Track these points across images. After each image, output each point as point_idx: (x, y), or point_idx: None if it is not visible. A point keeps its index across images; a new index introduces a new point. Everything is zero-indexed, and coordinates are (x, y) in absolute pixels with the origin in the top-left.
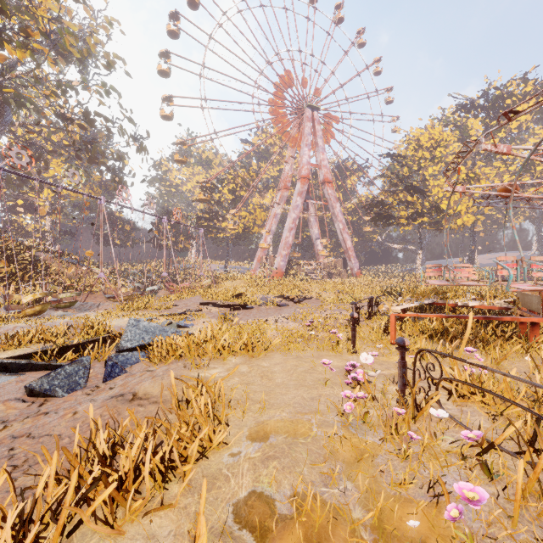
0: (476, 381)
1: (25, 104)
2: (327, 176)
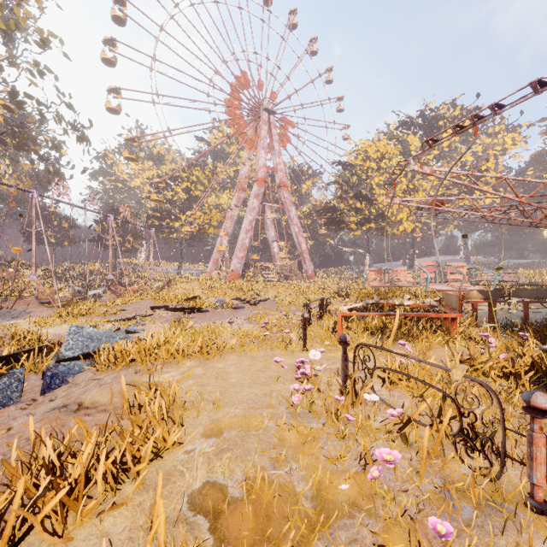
0: (406, 369)
1: None
2: (283, 180)
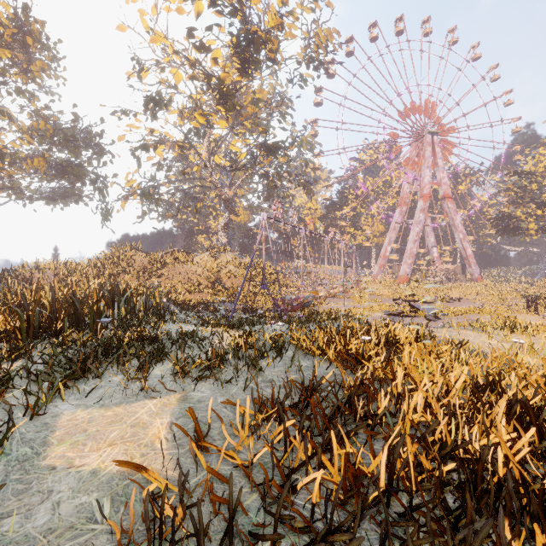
0: None
1: (253, 176)
2: (447, 192)
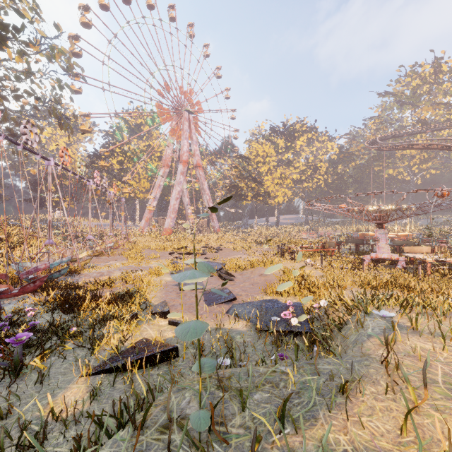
0: None
1: None
2: (199, 162)
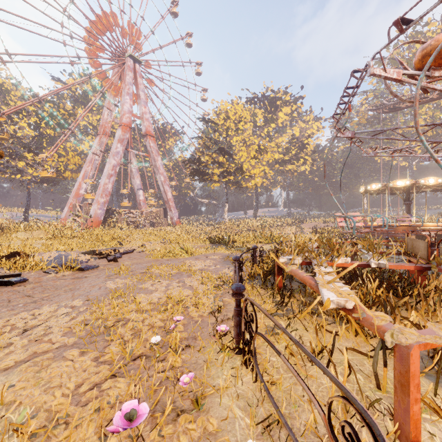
0: None
1: None
2: (150, 130)
